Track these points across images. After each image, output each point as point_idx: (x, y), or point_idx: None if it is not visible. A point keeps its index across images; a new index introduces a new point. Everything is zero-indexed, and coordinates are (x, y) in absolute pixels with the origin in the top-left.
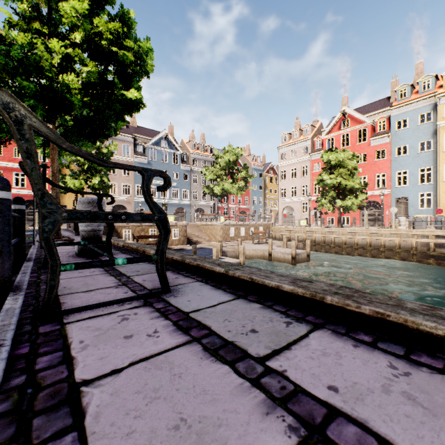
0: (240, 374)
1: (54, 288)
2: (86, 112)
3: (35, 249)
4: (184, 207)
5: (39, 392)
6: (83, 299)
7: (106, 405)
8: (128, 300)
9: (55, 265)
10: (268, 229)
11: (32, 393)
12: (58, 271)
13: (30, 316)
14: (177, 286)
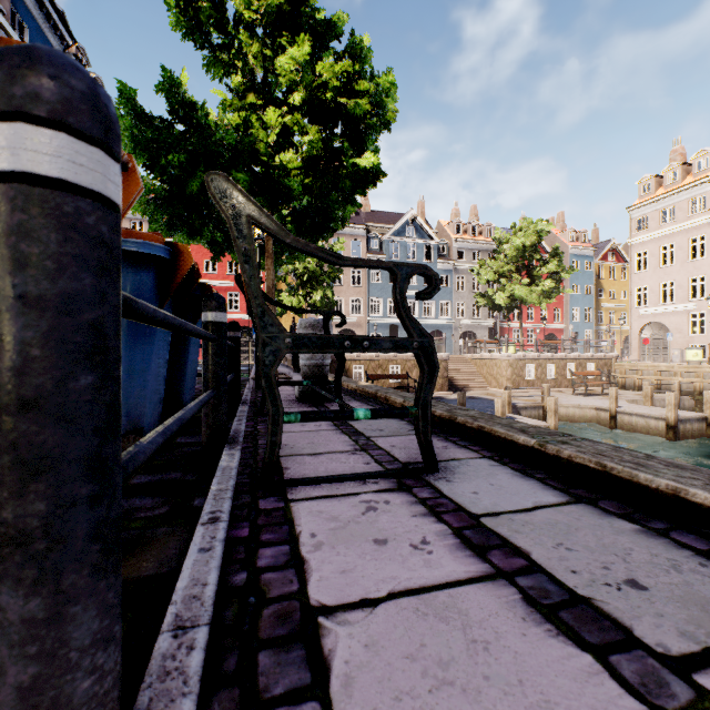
0: (629, 687)
1: (276, 446)
2: (306, 200)
3: (249, 389)
4: (442, 330)
5: (264, 607)
6: (310, 466)
7: (359, 664)
8: (372, 476)
9: (276, 413)
10: (607, 368)
11: (255, 605)
12: (280, 422)
13: (248, 481)
14: (449, 463)
